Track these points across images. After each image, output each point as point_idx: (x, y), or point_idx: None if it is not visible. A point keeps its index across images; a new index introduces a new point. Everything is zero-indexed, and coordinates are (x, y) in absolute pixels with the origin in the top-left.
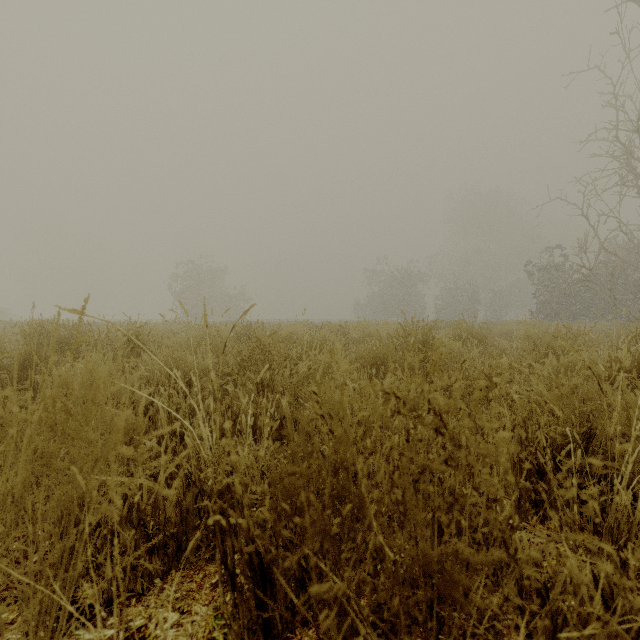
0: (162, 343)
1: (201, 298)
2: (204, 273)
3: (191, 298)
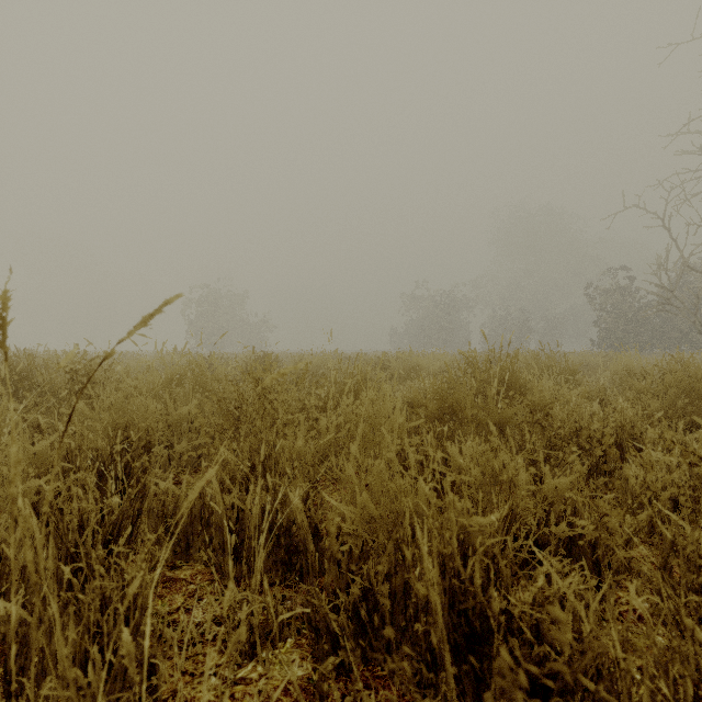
0: (122, 382)
1: (218, 326)
2: (222, 298)
3: (207, 326)
